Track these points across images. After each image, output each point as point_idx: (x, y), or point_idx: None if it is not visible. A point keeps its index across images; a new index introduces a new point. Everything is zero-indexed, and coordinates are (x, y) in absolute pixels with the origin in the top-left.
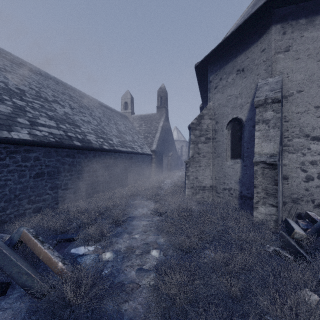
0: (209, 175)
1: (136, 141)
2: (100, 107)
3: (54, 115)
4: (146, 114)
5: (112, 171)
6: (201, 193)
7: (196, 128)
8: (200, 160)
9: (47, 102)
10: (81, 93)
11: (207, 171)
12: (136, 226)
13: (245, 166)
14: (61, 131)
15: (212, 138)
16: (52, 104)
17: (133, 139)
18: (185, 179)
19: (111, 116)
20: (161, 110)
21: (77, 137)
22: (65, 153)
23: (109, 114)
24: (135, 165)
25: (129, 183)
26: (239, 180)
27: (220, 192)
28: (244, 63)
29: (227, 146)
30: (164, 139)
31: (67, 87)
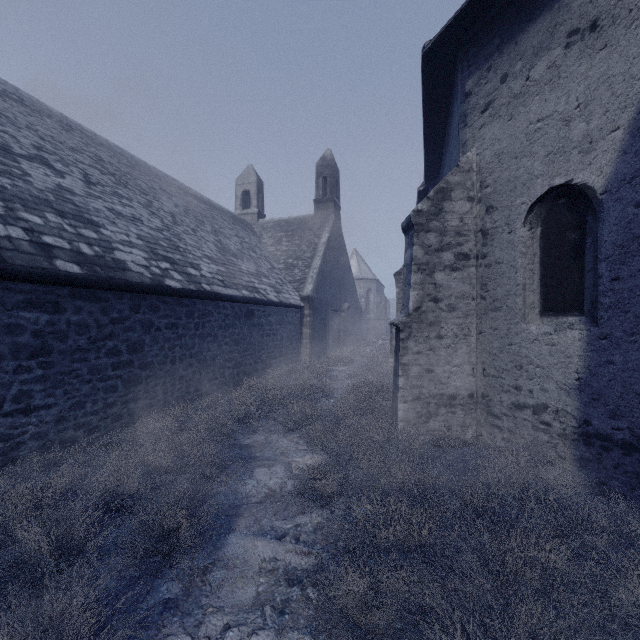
0: (467, 363)
1: (266, 275)
2: (181, 195)
3: (10, 185)
4: (290, 217)
5: (196, 348)
6: (442, 414)
7: (429, 227)
8: (441, 320)
9: (1, 155)
10: (136, 160)
11: (460, 352)
12: (235, 566)
13: (603, 337)
14: (17, 229)
15: (475, 255)
16: (19, 162)
17: (258, 269)
18: (397, 373)
19: (206, 217)
20: (324, 208)
21: (78, 250)
22: (21, 295)
23: (202, 211)
24: (260, 333)
25: (244, 377)
26: (577, 384)
27: (501, 415)
28: (601, 0)
29: (526, 276)
30: (332, 272)
31: (96, 143)
